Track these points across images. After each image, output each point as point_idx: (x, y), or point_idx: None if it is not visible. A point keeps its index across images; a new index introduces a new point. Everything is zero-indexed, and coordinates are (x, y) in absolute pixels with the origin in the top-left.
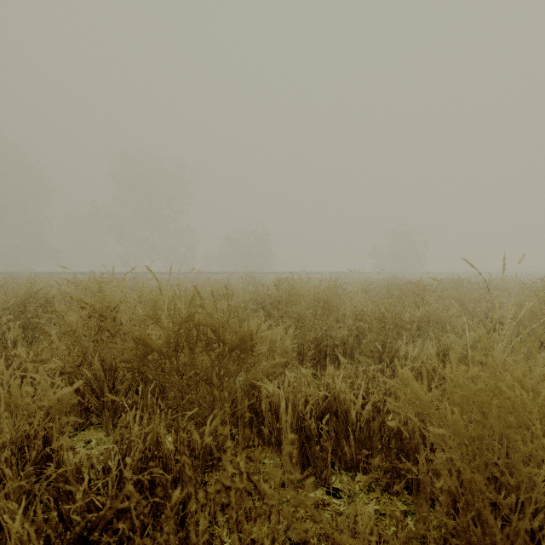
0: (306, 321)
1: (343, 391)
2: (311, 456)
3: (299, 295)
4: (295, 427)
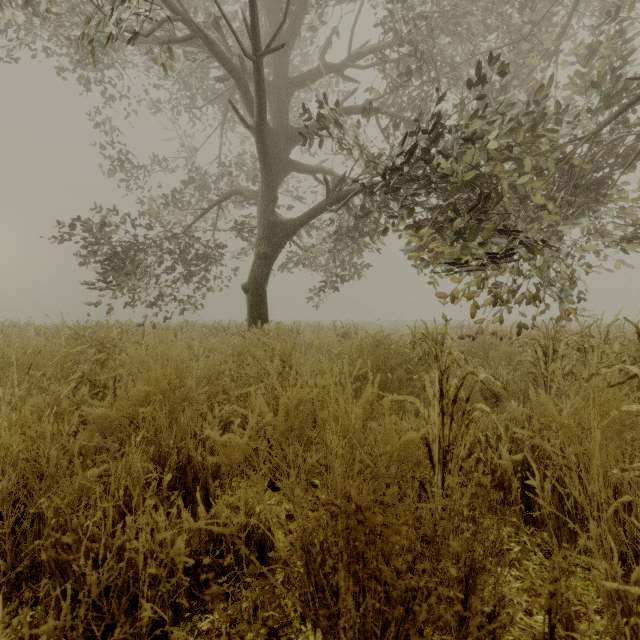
0: None
1: None
2: None
3: None
4: None
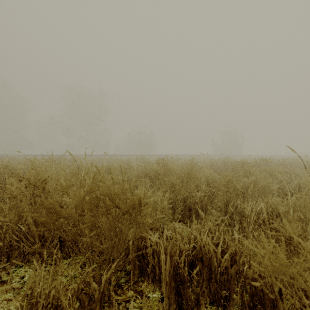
0: (176, 187)
1: (208, 244)
2: (184, 296)
3: (171, 170)
4: (172, 274)
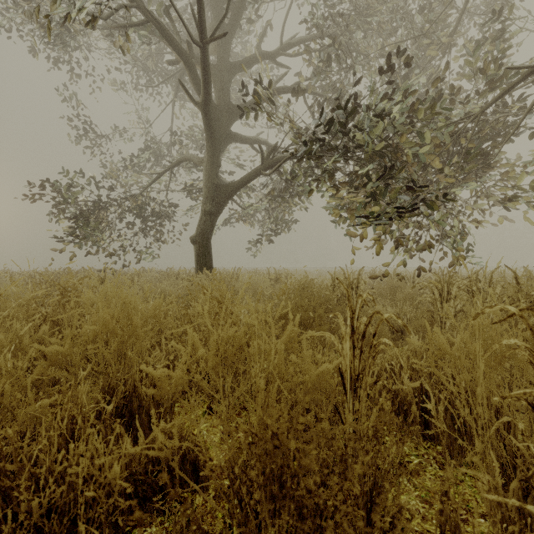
0: None
1: None
2: None
3: None
4: None
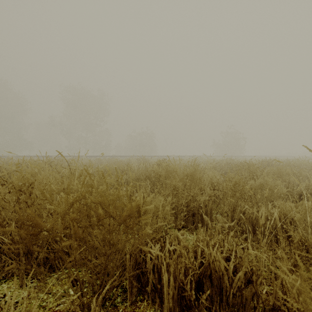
0: (179, 190)
1: (218, 260)
2: None
3: (173, 171)
4: (176, 298)
